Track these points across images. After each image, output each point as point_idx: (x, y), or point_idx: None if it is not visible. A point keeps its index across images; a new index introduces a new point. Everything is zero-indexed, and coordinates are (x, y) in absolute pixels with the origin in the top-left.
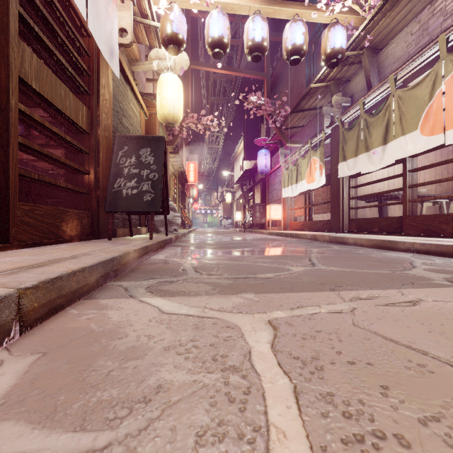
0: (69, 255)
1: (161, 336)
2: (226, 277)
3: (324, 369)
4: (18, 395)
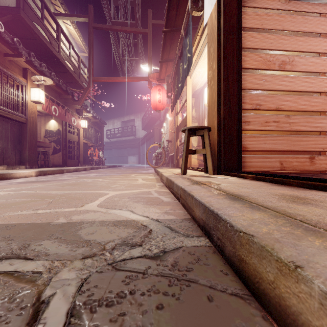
0: (269, 204)
1: (129, 204)
2: (15, 262)
3: (88, 199)
4: (157, 198)
